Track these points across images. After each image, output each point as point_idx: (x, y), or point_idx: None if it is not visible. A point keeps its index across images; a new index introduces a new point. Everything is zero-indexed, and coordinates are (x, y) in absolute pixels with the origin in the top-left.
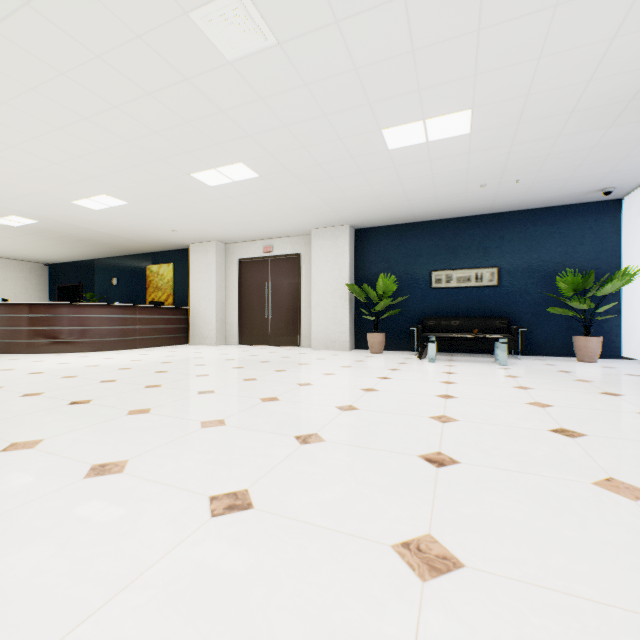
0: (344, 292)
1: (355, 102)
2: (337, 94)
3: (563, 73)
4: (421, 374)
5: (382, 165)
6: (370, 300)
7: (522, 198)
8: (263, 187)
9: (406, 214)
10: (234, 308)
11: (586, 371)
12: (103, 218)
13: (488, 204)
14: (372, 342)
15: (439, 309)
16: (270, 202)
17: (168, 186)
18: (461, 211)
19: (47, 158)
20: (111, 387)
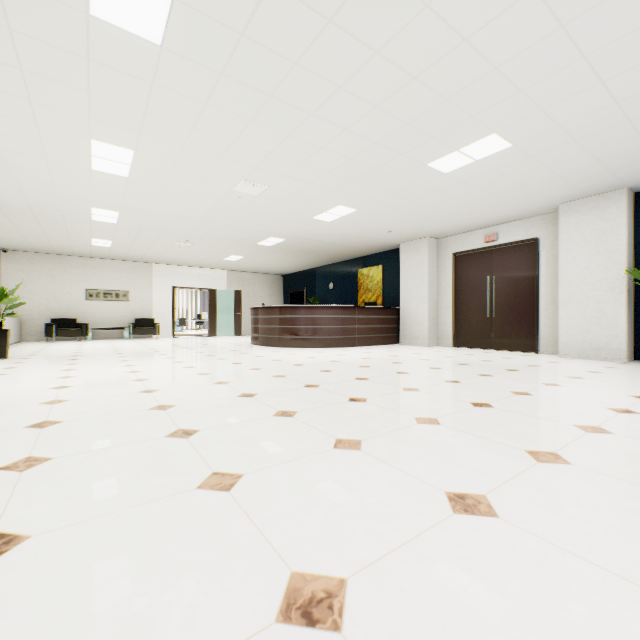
0: (616, 281)
1: None
2: None
3: None
4: None
5: None
6: None
7: None
8: (510, 159)
9: None
10: (447, 307)
11: None
12: (332, 229)
13: None
14: None
15: None
16: (512, 178)
17: (399, 184)
18: None
19: (305, 180)
20: (370, 386)
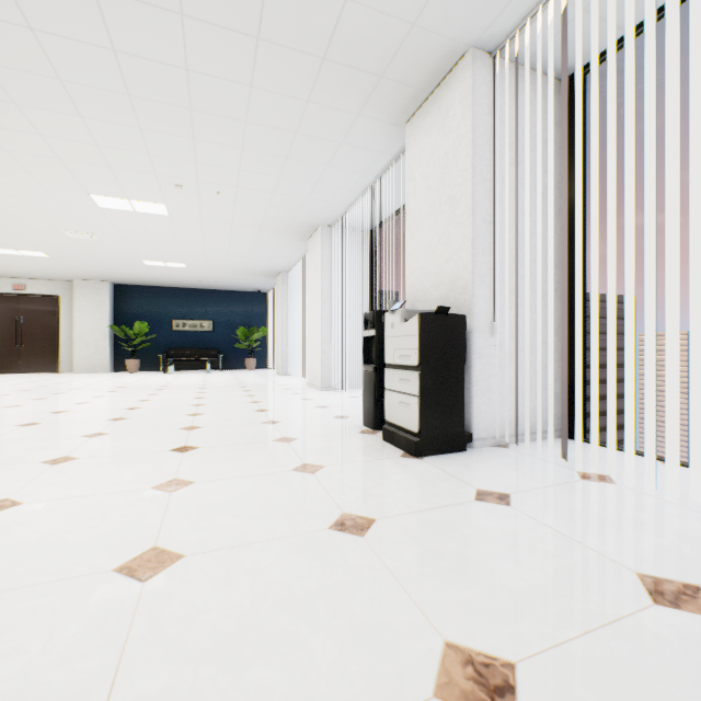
0: (106, 330)
1: (131, 254)
2: (122, 251)
3: (216, 264)
4: (164, 377)
5: (142, 267)
6: (128, 336)
7: (223, 287)
8: (49, 260)
9: (156, 283)
10: None
11: (242, 373)
12: None
13: (206, 286)
14: (131, 365)
15: (179, 344)
16: (47, 265)
17: None
18: (192, 286)
19: None
20: None
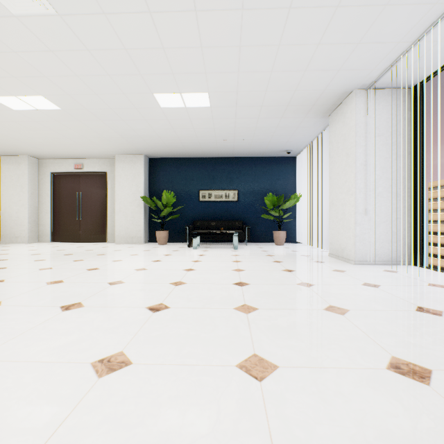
0: (140, 202)
1: (130, 71)
2: (115, 62)
3: (253, 84)
4: (183, 257)
5: (159, 117)
6: (160, 208)
7: (249, 150)
8: (66, 118)
9: (182, 151)
10: (47, 212)
11: (275, 250)
12: None
13: (231, 151)
14: (159, 237)
15: (204, 215)
16: (75, 130)
17: None
18: (216, 153)
19: None
20: None
